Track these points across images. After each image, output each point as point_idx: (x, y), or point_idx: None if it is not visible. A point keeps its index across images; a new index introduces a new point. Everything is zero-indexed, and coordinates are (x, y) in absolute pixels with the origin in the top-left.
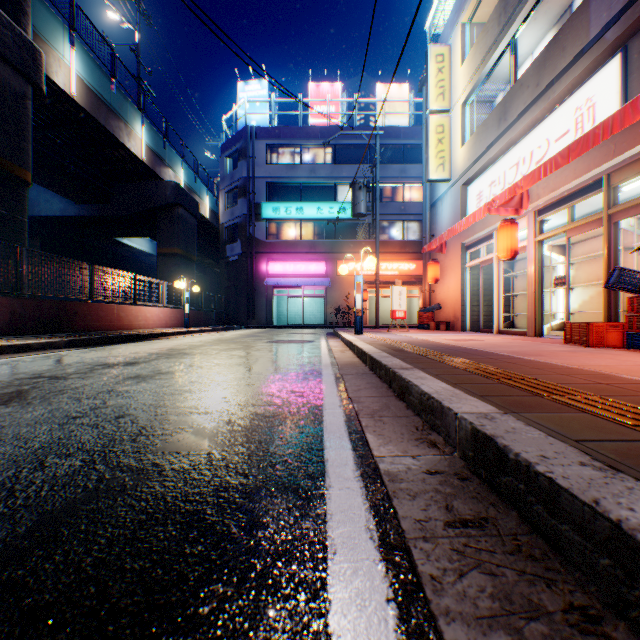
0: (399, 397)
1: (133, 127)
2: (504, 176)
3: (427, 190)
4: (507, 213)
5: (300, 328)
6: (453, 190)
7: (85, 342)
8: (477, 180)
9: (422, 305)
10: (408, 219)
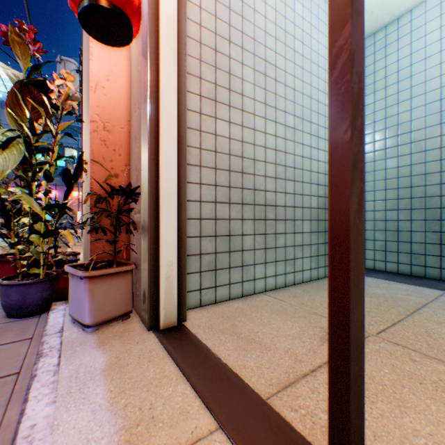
0: None
1: None
2: None
3: None
4: None
5: None
6: None
7: None
8: None
9: None
10: None
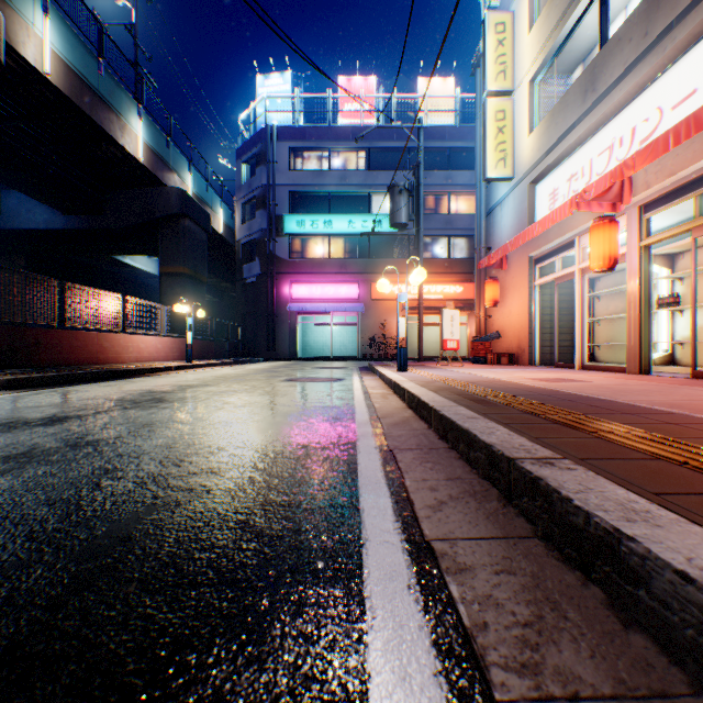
0: (558, 549)
1: (128, 120)
2: (590, 165)
3: (482, 193)
4: (601, 209)
5: (328, 361)
6: (517, 190)
7: (35, 382)
8: (550, 175)
9: (476, 333)
10: (454, 234)
